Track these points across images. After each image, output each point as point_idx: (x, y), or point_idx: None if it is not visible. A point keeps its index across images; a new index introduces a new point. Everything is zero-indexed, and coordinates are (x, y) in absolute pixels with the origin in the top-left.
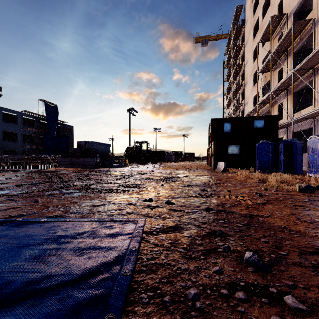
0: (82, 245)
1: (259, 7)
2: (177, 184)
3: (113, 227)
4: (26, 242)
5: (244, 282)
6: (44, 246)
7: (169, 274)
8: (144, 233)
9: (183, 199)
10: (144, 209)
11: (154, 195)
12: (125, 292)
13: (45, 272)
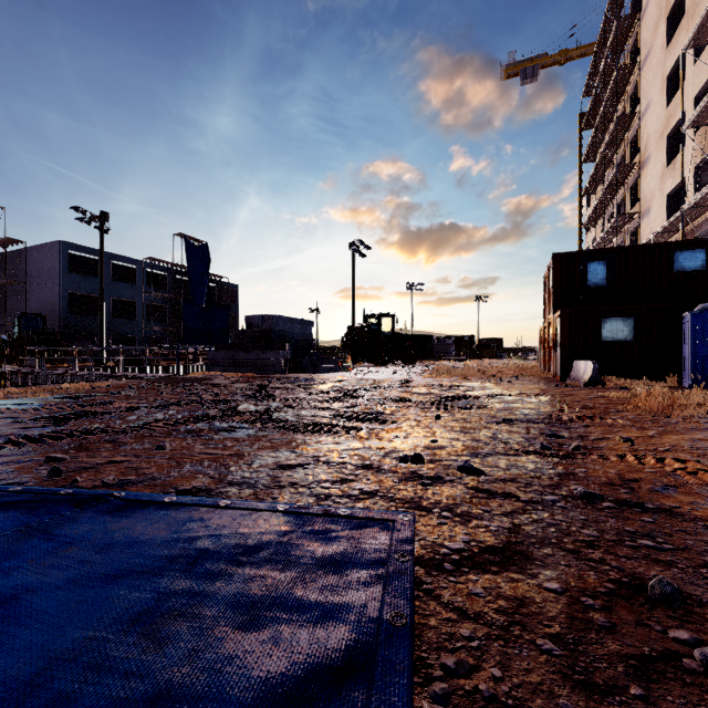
0: (254, 589)
1: None
2: (475, 416)
3: (331, 535)
4: (123, 563)
5: None
6: (161, 581)
7: None
8: (418, 562)
9: (504, 460)
10: (404, 483)
11: (424, 443)
12: None
13: (155, 678)
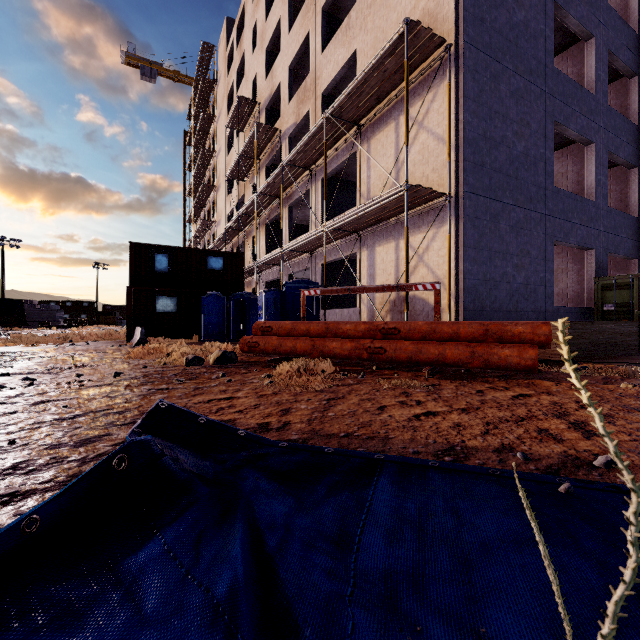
0: None
1: (234, 68)
2: None
3: None
4: None
5: None
6: None
7: None
8: None
9: None
10: None
11: None
12: None
13: None
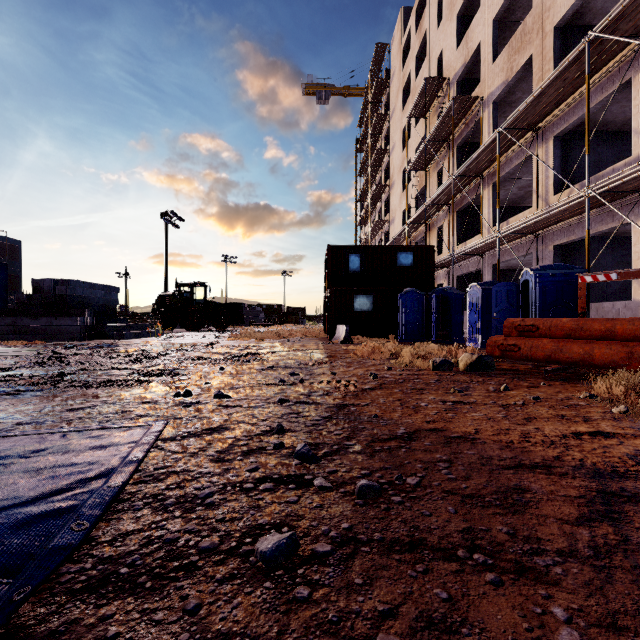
0: (43, 464)
1: (412, 56)
2: (250, 366)
3: (105, 436)
4: None
5: (280, 475)
6: None
7: (182, 480)
8: (161, 440)
9: (249, 390)
10: (171, 408)
11: (199, 385)
12: (110, 502)
13: None
